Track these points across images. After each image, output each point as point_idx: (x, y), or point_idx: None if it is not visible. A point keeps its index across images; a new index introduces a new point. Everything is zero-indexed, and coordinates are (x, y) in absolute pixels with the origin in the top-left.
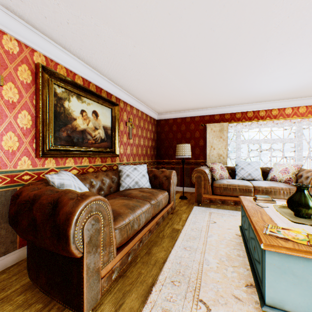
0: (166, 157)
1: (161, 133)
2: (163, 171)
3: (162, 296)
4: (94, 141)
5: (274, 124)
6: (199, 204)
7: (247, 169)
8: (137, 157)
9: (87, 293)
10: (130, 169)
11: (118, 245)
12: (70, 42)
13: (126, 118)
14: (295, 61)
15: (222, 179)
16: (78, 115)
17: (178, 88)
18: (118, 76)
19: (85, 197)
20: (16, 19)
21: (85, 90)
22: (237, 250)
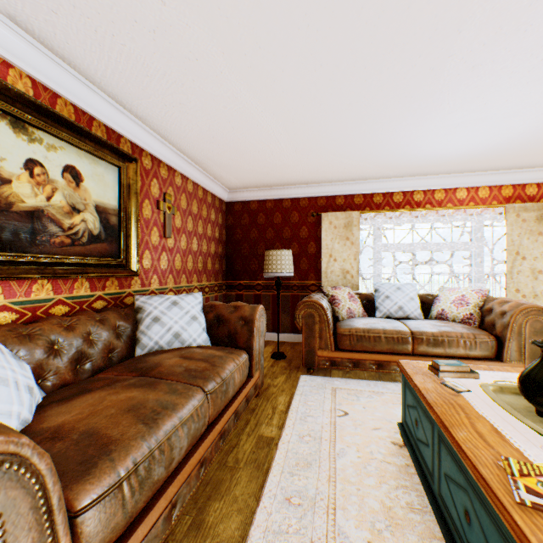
0: (245, 275)
1: (236, 228)
2: (238, 308)
3: None
4: (70, 239)
5: (438, 216)
6: (311, 369)
7: (397, 298)
8: (185, 276)
9: None
10: (163, 305)
11: None
12: None
13: (159, 193)
14: (496, 91)
15: (351, 317)
16: (18, 171)
17: (269, 134)
18: (133, 91)
19: None
20: None
21: (38, 110)
22: (404, 491)
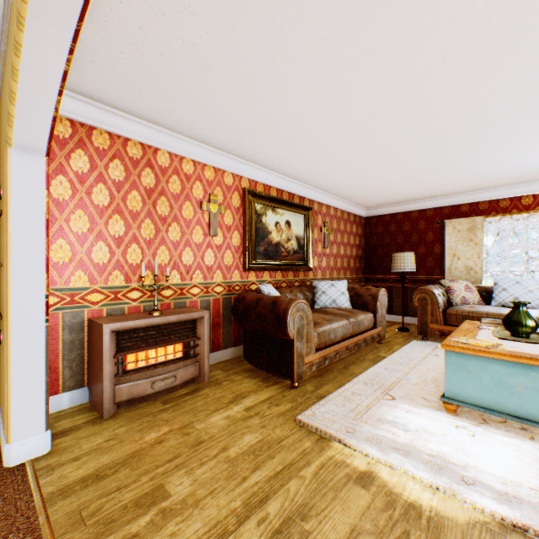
0: (379, 271)
1: (371, 236)
2: (368, 289)
3: (354, 388)
4: (287, 253)
5: None
6: (424, 337)
7: (513, 290)
8: (335, 271)
9: (296, 367)
10: (326, 286)
11: (316, 346)
12: (269, 163)
13: (321, 222)
14: None
15: (465, 304)
16: (273, 228)
17: (389, 180)
18: (312, 179)
19: (294, 300)
20: (233, 158)
21: (278, 201)
22: None
